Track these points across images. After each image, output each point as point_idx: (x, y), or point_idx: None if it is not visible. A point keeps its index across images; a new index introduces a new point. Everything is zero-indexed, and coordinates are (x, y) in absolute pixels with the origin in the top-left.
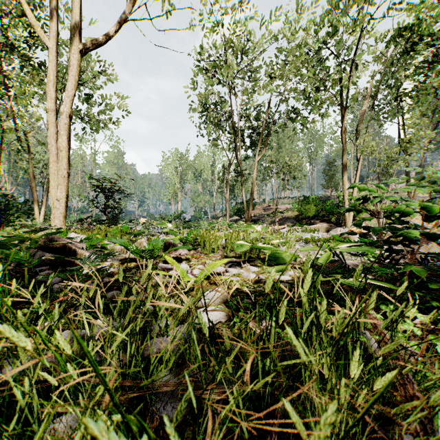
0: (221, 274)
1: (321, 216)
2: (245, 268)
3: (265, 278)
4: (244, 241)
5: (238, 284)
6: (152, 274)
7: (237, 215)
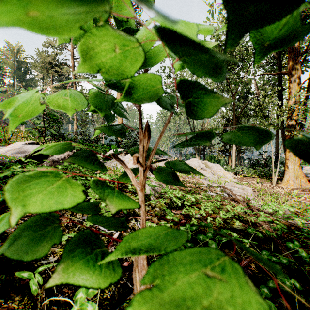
0: None
1: None
2: None
3: None
4: None
5: None
6: None
7: None
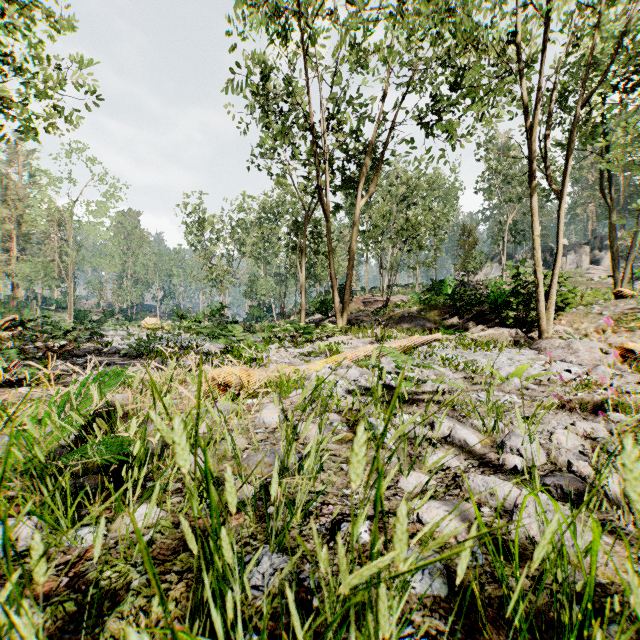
0: None
1: (477, 314)
2: None
3: None
4: None
5: None
6: None
7: (320, 312)
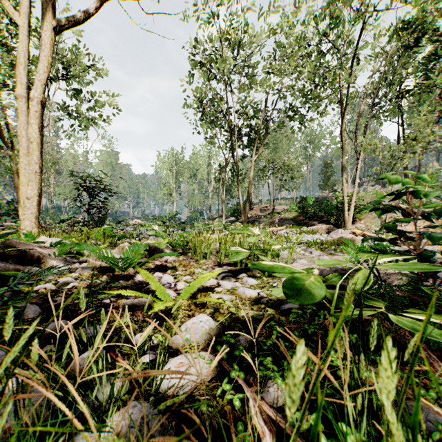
0: (211, 290)
1: (319, 217)
2: (242, 280)
3: (266, 295)
4: (240, 247)
5: (233, 306)
6: (64, 326)
7: (233, 216)
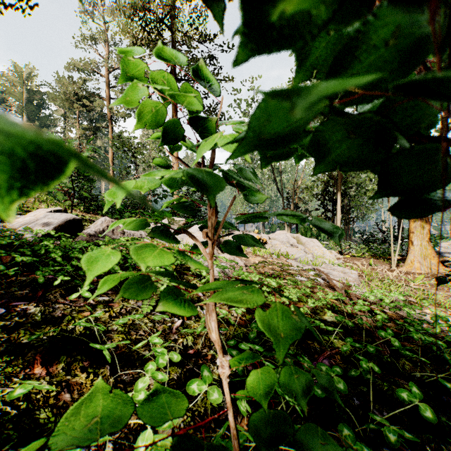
0: None
1: None
2: None
3: None
4: None
5: None
6: None
7: None
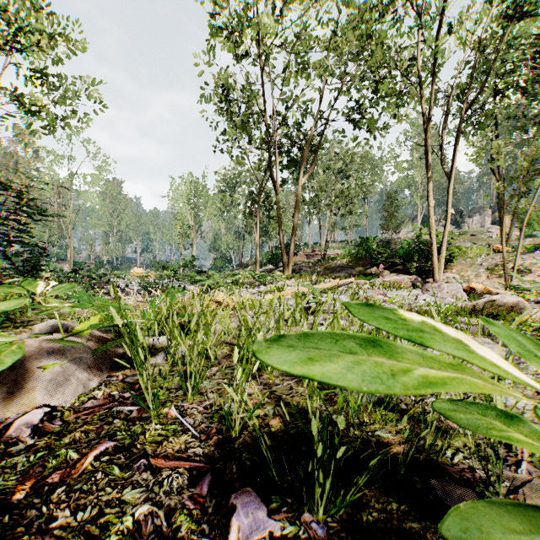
0: None
1: (391, 265)
2: None
3: None
4: None
5: None
6: None
7: (271, 263)
